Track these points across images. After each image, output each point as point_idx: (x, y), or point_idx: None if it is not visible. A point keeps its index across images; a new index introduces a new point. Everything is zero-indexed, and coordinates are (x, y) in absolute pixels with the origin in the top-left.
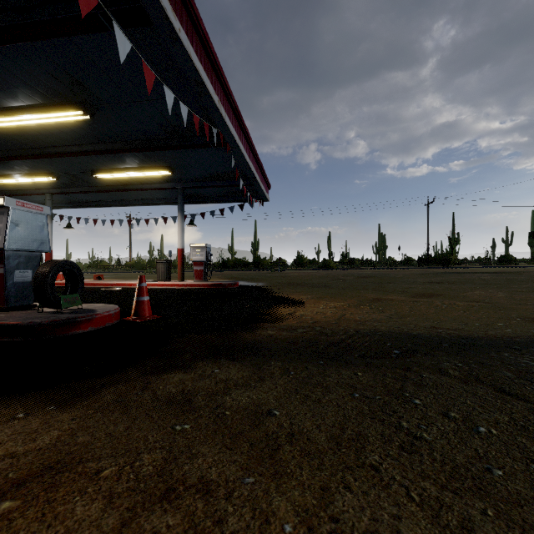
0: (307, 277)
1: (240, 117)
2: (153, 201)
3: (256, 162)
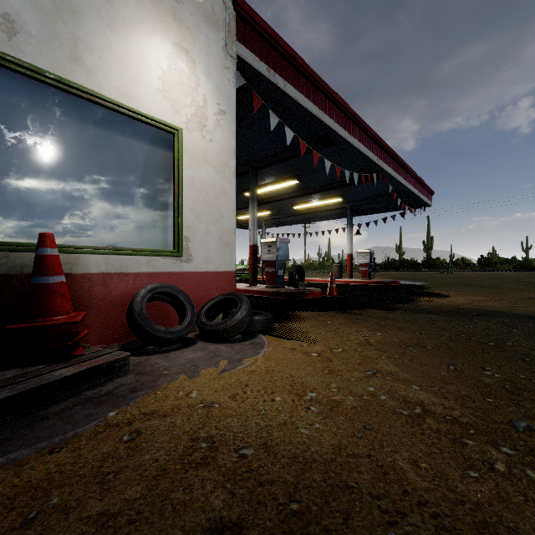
0: (480, 278)
1: (396, 156)
2: (327, 217)
3: (414, 179)
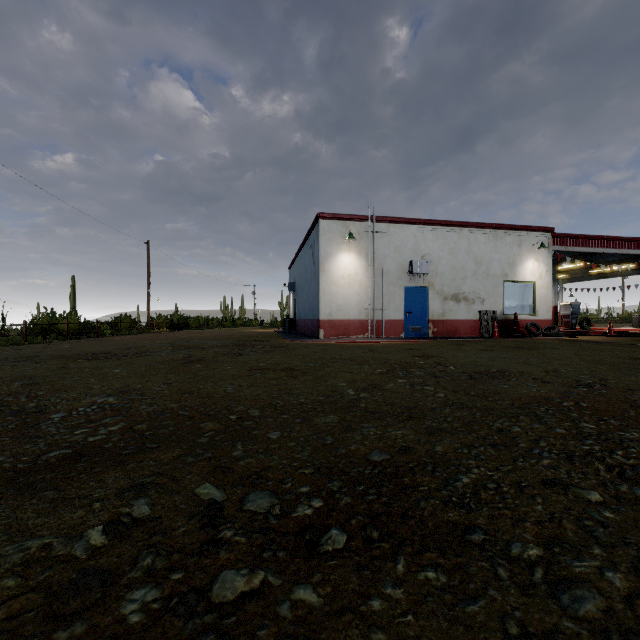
0: None
1: None
2: (633, 273)
3: None
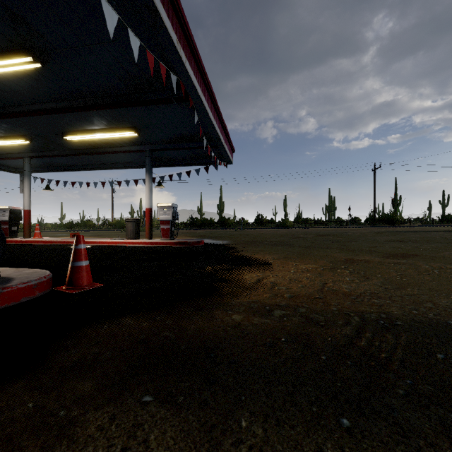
0: (268, 235)
1: (203, 69)
2: (125, 165)
3: (220, 123)
